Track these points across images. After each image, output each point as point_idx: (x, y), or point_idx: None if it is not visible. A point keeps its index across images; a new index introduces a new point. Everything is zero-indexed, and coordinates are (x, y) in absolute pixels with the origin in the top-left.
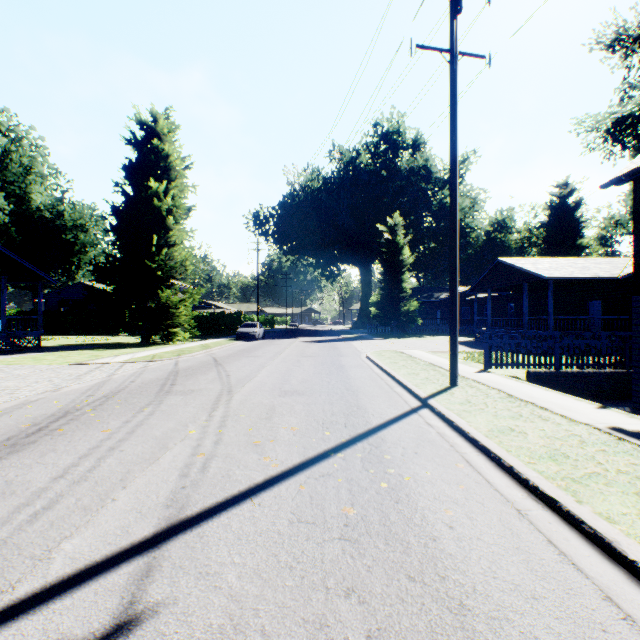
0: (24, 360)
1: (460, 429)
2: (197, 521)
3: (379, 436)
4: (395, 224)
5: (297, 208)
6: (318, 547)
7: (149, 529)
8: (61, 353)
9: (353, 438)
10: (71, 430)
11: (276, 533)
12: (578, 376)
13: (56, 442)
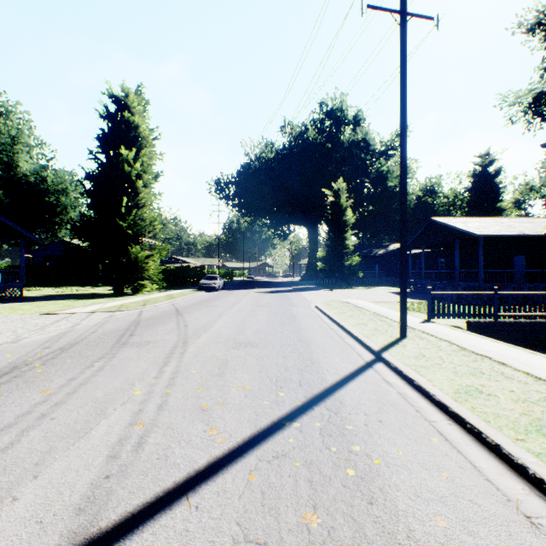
0: (1, 310)
1: (423, 389)
2: (110, 541)
3: (337, 398)
4: (339, 189)
5: (253, 176)
6: None
7: None
8: (38, 303)
9: (309, 400)
10: (8, 390)
11: None
12: (516, 326)
13: None
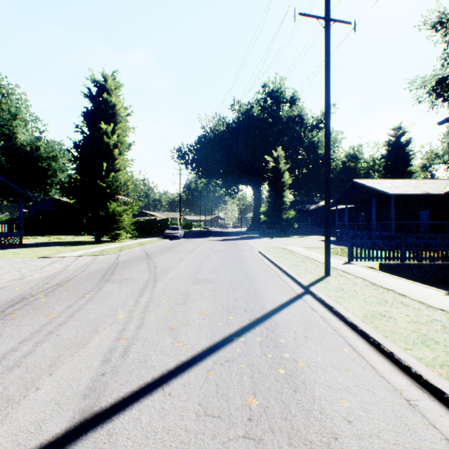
0: (6, 254)
1: (339, 314)
2: (109, 415)
3: (273, 320)
4: (278, 156)
5: (208, 145)
6: (223, 448)
7: (62, 425)
8: (35, 249)
9: (252, 322)
10: (21, 315)
11: (183, 430)
12: (418, 267)
13: (5, 326)
